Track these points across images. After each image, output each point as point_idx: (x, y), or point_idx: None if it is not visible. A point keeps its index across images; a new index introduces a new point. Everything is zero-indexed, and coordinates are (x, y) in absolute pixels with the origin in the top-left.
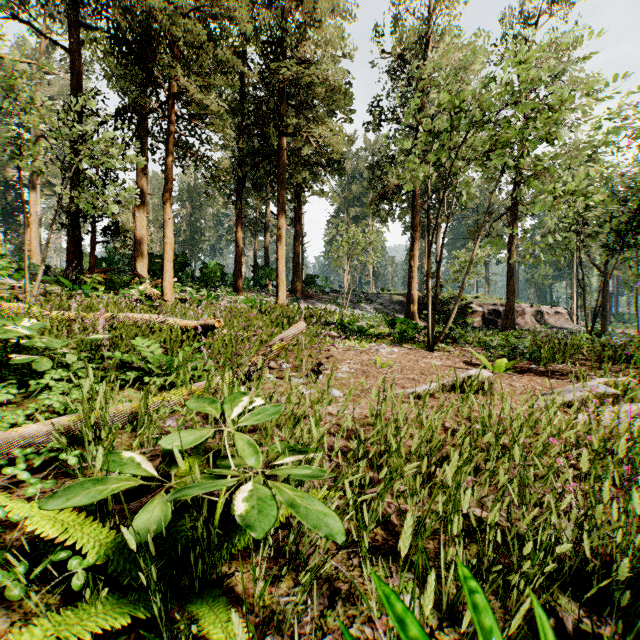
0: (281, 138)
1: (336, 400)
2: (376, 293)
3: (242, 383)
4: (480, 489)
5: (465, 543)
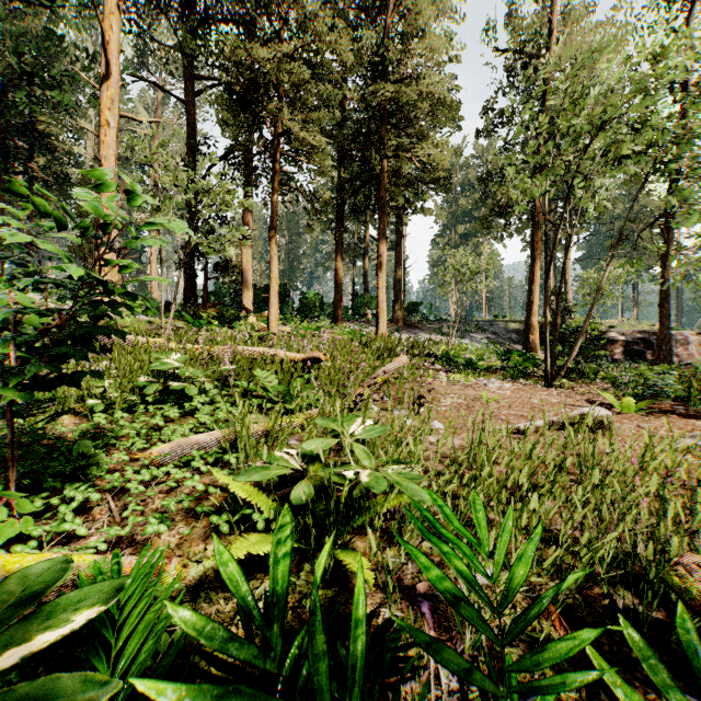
0: (381, 161)
1: (437, 431)
2: (489, 320)
3: (349, 412)
4: (570, 513)
5: (544, 548)
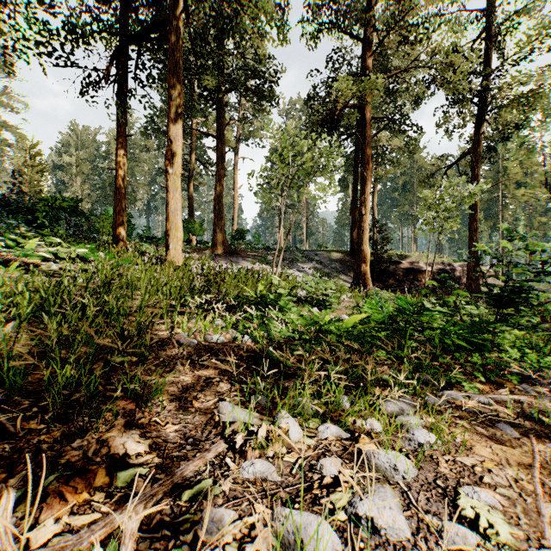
0: None
1: None
2: (313, 250)
3: None
4: None
5: None
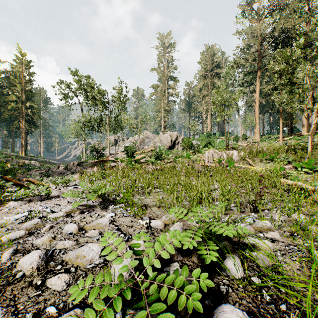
0: None
1: None
2: None
3: None
4: None
5: None
